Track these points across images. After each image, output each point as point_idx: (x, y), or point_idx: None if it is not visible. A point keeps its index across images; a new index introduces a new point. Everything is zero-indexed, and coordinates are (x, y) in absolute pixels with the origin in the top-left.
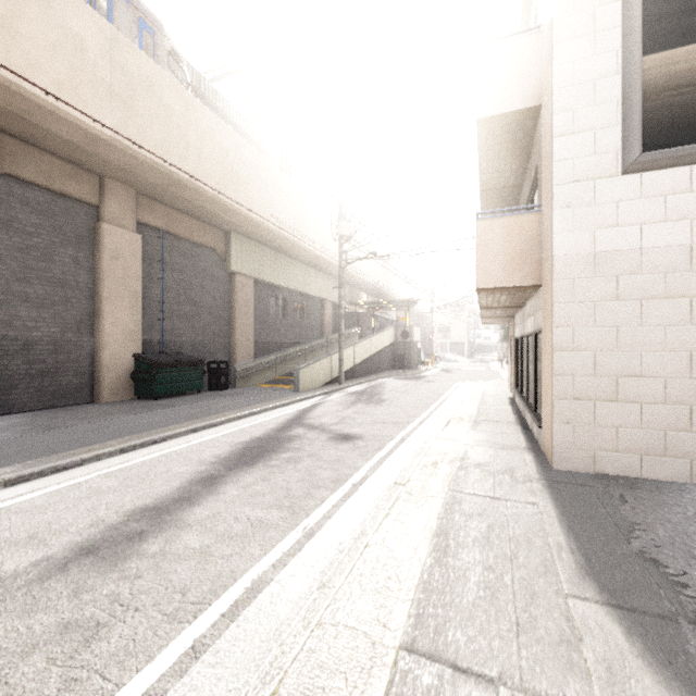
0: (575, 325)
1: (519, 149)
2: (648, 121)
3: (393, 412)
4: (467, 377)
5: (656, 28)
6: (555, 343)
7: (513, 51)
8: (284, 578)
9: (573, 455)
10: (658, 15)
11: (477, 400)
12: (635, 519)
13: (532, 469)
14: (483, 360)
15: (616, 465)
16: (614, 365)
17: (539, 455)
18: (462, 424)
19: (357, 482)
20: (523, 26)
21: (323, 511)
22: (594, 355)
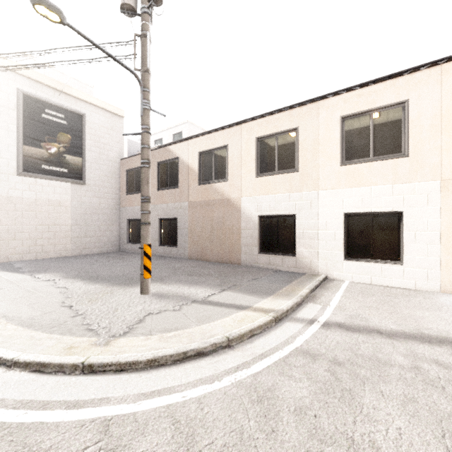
0: (1, 218)
1: None
2: (25, 163)
3: None
4: None
5: (27, 139)
6: None
7: None
8: None
9: (1, 258)
10: (27, 136)
11: None
12: (17, 265)
13: None
14: None
15: (15, 258)
16: (15, 230)
17: None
18: None
19: None
20: None
21: None
22: (8, 227)
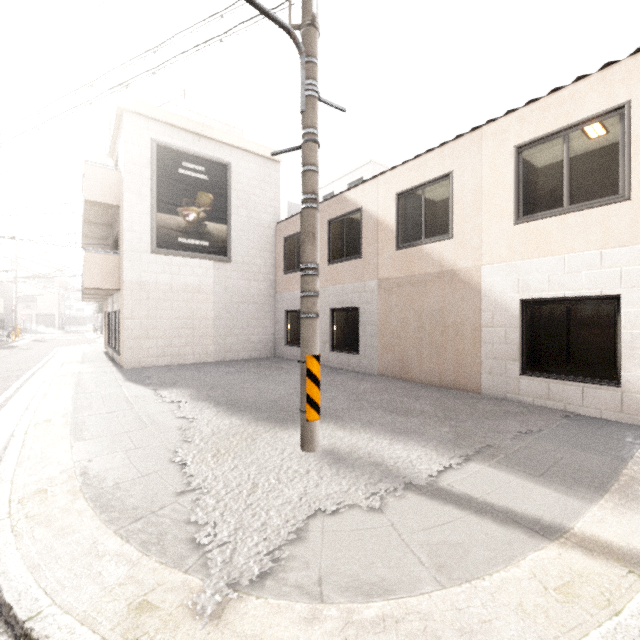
0: (133, 309)
1: (110, 214)
2: (159, 237)
3: (8, 367)
4: (65, 344)
5: (161, 205)
6: (125, 316)
7: (106, 174)
8: (13, 402)
9: (132, 362)
10: (162, 200)
11: (81, 354)
12: (147, 372)
13: (115, 370)
14: (77, 331)
15: (148, 363)
16: (148, 325)
17: (119, 367)
18: (74, 364)
19: (18, 387)
20: (112, 146)
21: (9, 394)
22: (140, 321)
